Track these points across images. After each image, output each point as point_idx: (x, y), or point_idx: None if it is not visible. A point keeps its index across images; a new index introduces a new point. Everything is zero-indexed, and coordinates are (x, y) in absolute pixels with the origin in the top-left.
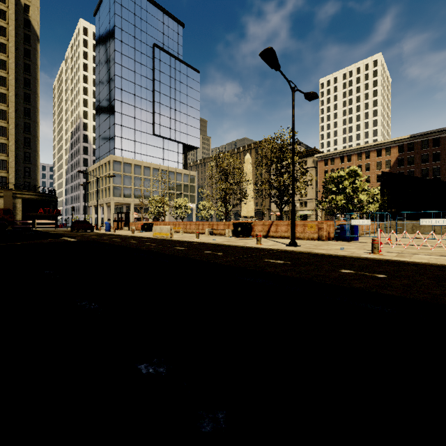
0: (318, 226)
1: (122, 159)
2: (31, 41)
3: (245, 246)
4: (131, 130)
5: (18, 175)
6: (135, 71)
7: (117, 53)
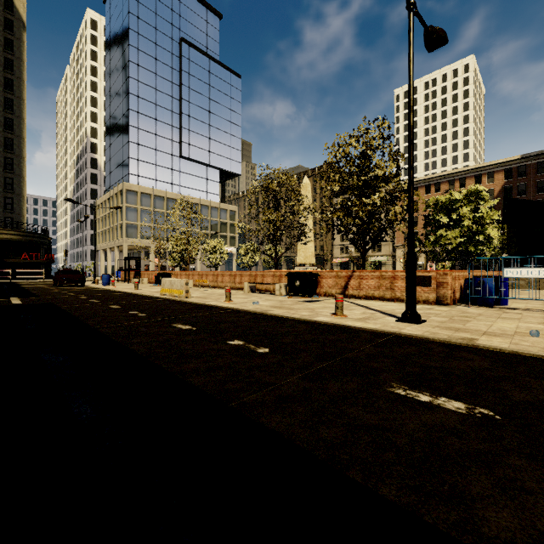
0: (438, 280)
1: (138, 189)
2: (14, 28)
3: (315, 320)
4: (151, 150)
5: None
6: (156, 73)
7: (132, 48)
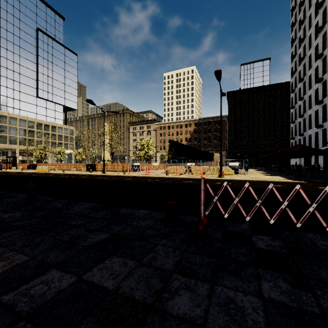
0: (123, 166)
1: (7, 114)
2: None
3: (83, 174)
4: (16, 92)
5: None
6: (20, 46)
7: (2, 29)
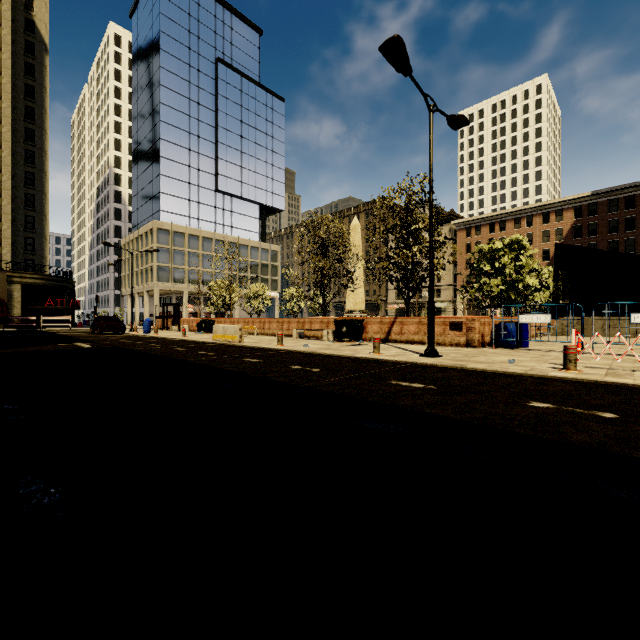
0: (467, 325)
1: (170, 227)
2: (36, 52)
3: (355, 356)
4: (184, 184)
5: (16, 250)
6: (190, 98)
7: (163, 71)
